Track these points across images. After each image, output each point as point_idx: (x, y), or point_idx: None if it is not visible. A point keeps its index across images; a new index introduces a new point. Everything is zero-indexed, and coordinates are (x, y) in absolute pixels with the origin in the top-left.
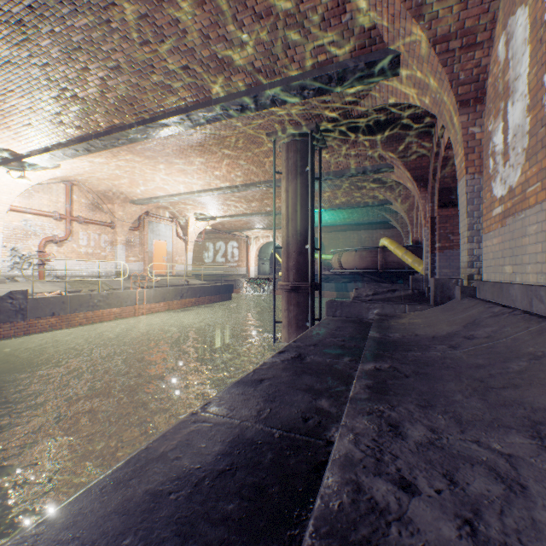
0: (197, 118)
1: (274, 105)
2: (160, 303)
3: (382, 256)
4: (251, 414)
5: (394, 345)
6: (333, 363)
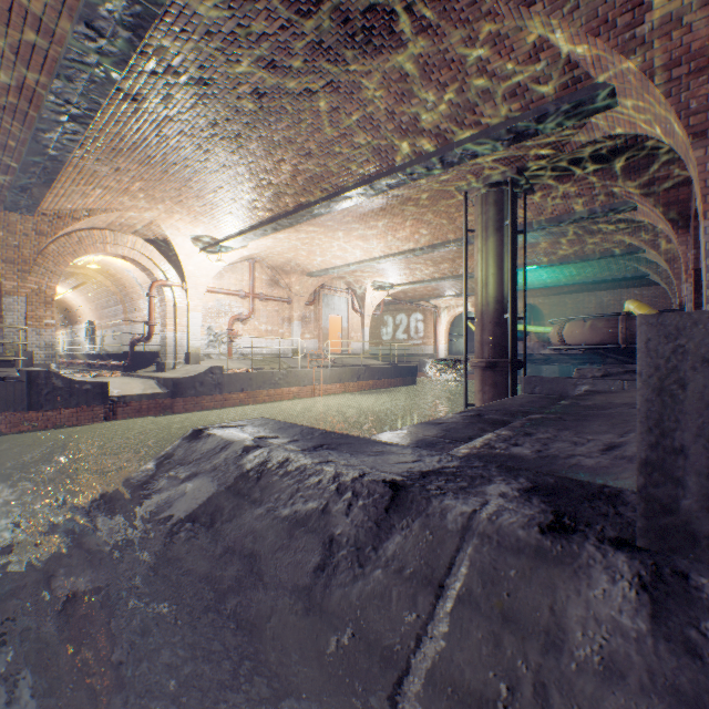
0: (380, 186)
1: (462, 162)
2: (336, 384)
3: (626, 326)
4: (430, 434)
5: (575, 408)
6: (509, 419)
